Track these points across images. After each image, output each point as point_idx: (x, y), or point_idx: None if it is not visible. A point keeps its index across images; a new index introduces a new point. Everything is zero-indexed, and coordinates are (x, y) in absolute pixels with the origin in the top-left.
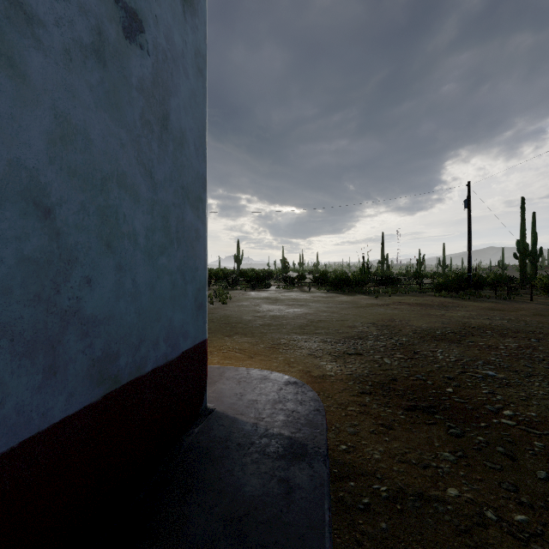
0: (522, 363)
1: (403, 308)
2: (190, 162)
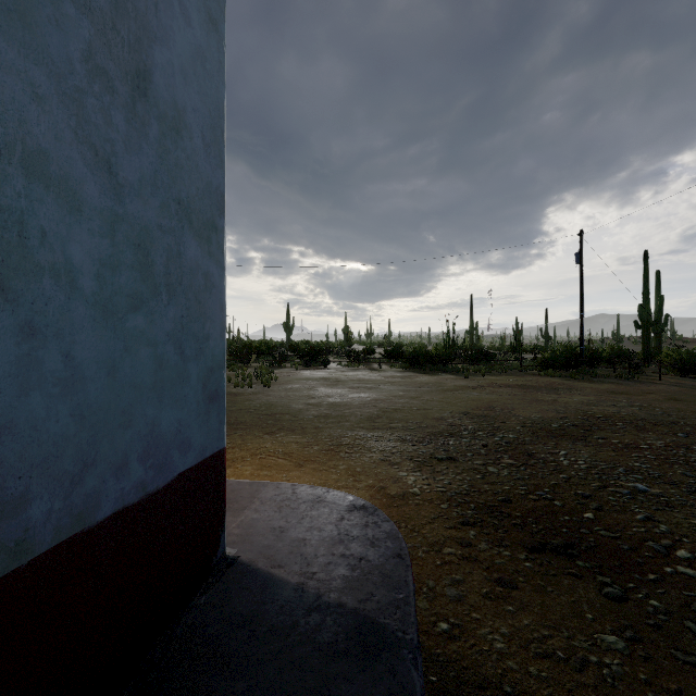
0: (679, 470)
1: (502, 391)
2: (193, 163)
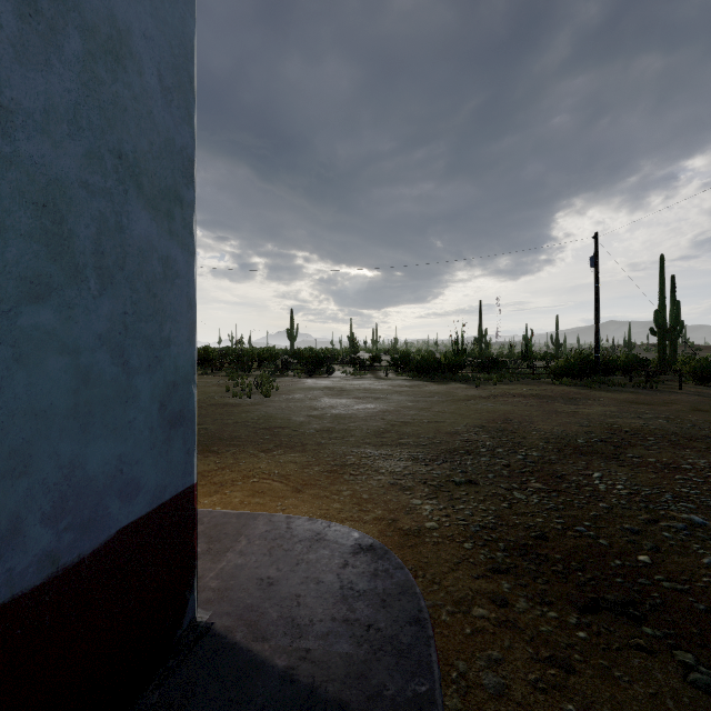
0: None
1: (517, 402)
2: (144, 107)
